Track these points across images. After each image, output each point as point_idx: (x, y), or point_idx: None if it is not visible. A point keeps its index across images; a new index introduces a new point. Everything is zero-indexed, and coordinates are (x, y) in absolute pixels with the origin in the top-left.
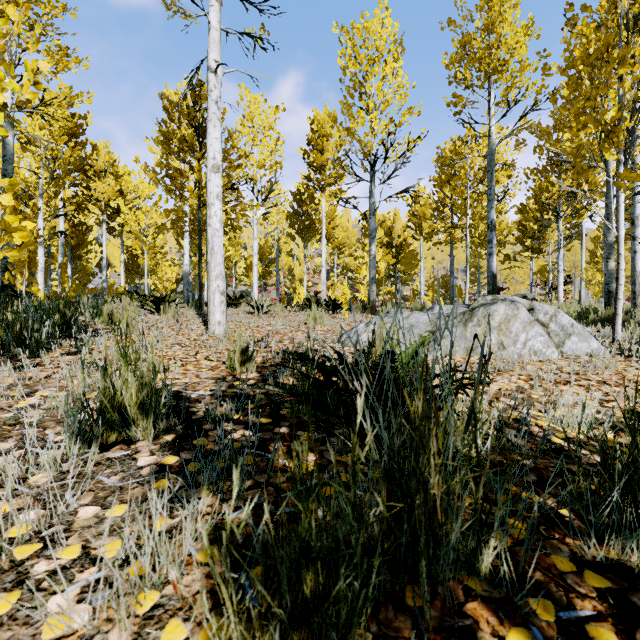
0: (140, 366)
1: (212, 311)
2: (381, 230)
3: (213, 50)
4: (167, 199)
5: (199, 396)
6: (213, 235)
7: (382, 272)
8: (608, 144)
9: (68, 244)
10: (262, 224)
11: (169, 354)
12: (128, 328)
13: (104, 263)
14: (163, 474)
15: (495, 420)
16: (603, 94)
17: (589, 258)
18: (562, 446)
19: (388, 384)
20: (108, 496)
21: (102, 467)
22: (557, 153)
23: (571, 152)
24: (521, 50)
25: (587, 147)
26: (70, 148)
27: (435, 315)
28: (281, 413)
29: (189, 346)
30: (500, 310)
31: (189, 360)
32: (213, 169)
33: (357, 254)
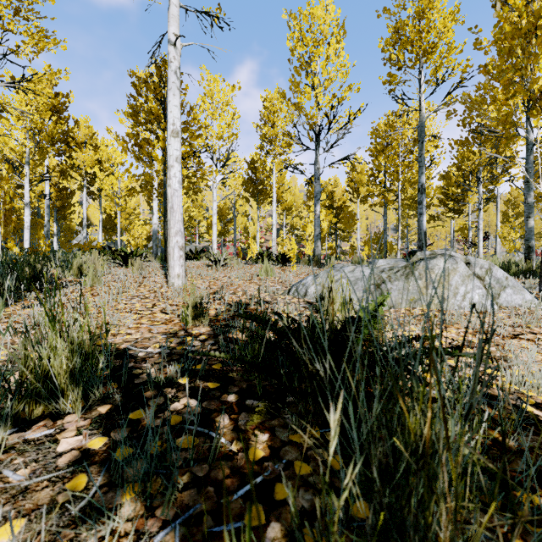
0: (71, 330)
1: (172, 265)
2: (324, 194)
3: (172, 24)
4: (137, 166)
5: (147, 354)
6: (172, 195)
7: (325, 230)
8: (536, 111)
9: (54, 206)
10: (221, 189)
11: (127, 306)
12: (94, 281)
13: (84, 222)
14: (84, 465)
15: (456, 383)
16: (533, 64)
17: (501, 218)
18: (535, 415)
19: (349, 352)
20: (5, 504)
21: (13, 454)
22: (478, 126)
23: (500, 119)
24: (449, 34)
25: (508, 119)
26: (53, 122)
27: (378, 269)
28: (230, 375)
29: (148, 298)
30: (440, 264)
31: (145, 313)
32: (172, 134)
33: (303, 215)
